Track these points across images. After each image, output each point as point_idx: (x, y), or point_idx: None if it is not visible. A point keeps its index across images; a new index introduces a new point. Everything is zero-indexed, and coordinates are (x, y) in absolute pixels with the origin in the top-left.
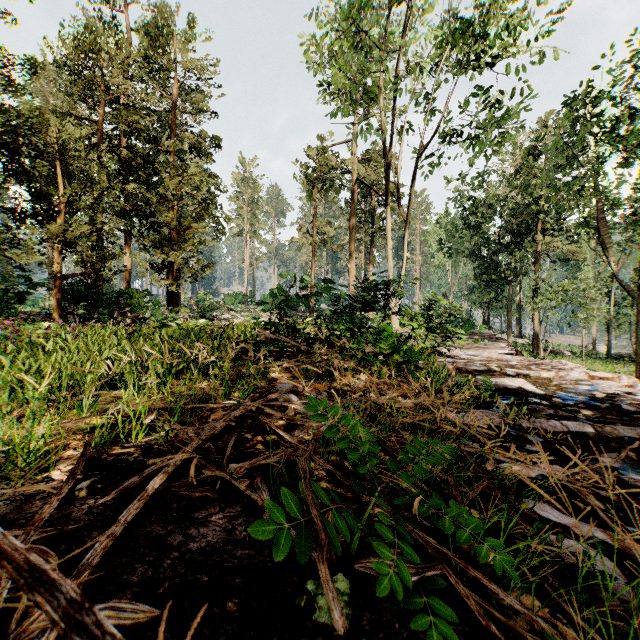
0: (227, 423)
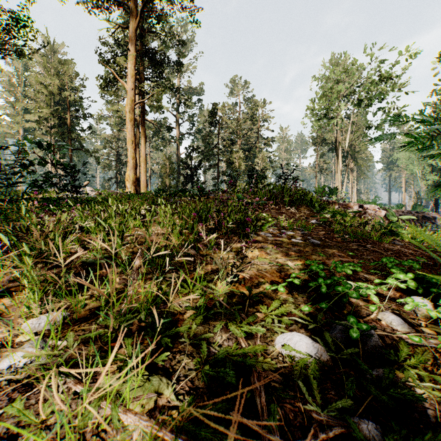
0: None
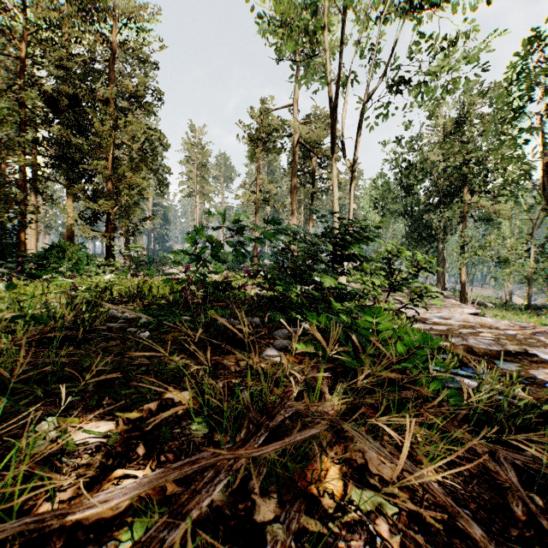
0: None
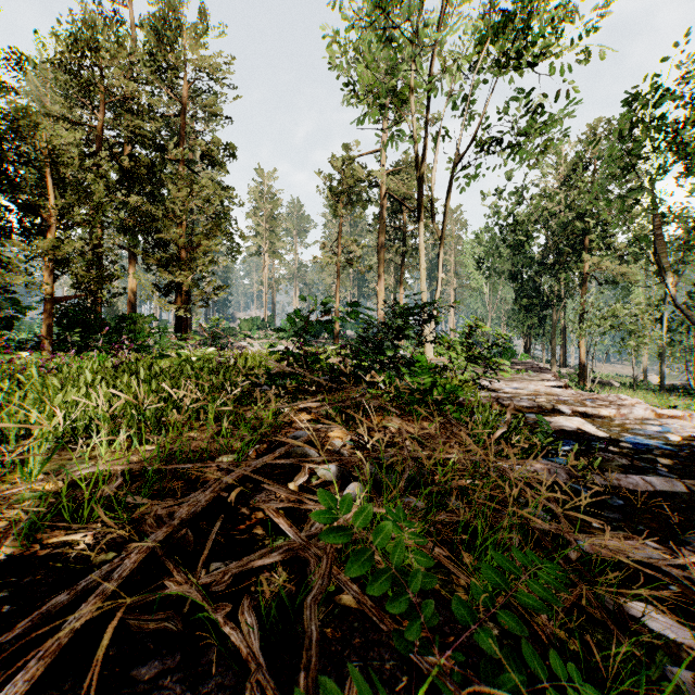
0: (216, 495)
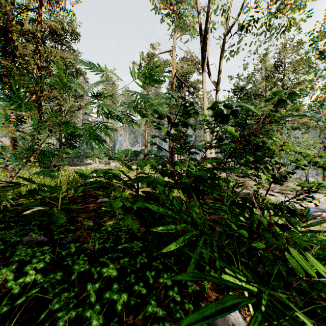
0: None
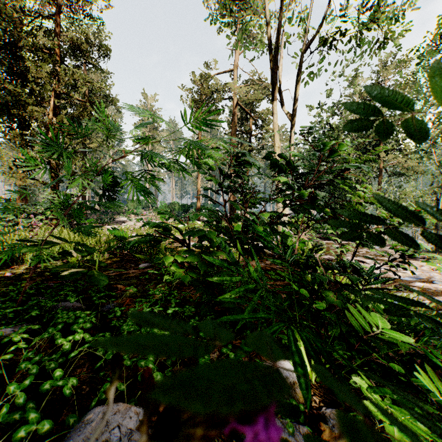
0: None
